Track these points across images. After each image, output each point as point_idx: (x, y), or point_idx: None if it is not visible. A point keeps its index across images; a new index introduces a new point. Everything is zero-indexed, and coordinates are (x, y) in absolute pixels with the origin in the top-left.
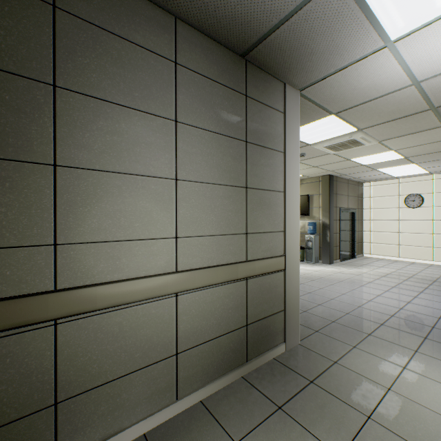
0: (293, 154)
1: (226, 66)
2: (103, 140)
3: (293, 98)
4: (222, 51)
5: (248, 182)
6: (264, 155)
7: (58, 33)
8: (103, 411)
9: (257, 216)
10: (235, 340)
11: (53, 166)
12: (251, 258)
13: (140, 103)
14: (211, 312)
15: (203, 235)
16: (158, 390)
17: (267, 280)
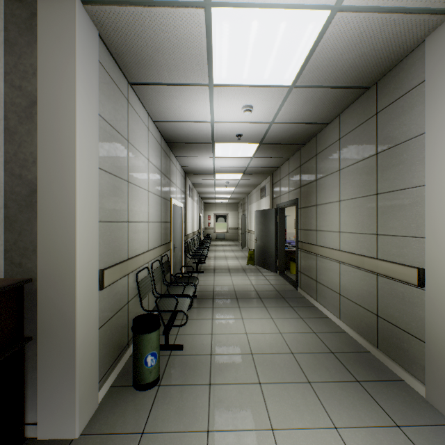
0: (441, 124)
1: (362, 108)
2: (323, 192)
3: (440, 41)
4: (359, 101)
5: (378, 188)
6: (396, 154)
7: (316, 163)
8: (323, 295)
9: (387, 219)
10: (367, 318)
11: (316, 206)
12: (381, 257)
13: (330, 171)
14: (353, 284)
15: (350, 232)
16: (334, 305)
17: (399, 287)
